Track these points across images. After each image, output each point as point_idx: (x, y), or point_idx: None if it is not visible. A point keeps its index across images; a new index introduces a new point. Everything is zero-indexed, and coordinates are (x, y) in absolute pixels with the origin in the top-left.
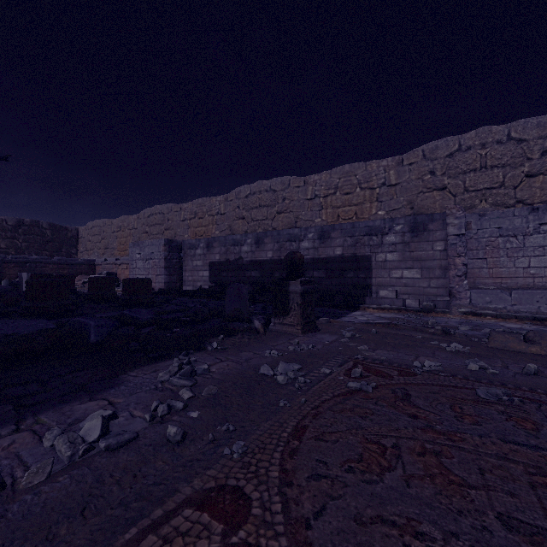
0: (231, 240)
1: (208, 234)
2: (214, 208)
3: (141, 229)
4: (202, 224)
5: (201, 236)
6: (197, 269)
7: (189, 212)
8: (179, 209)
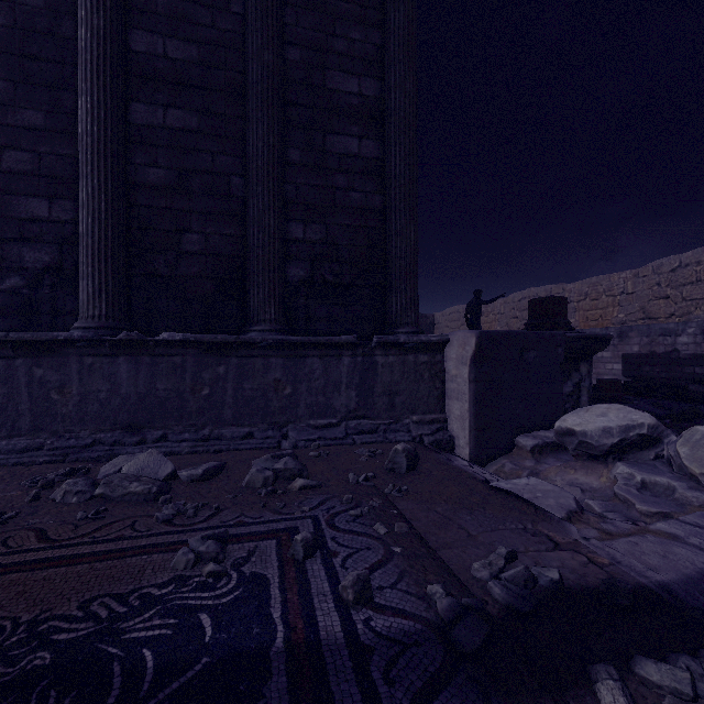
0: (658, 329)
1: (607, 318)
2: (616, 288)
3: (509, 314)
4: (597, 306)
5: (595, 320)
6: (602, 361)
7: (576, 293)
8: (561, 291)
